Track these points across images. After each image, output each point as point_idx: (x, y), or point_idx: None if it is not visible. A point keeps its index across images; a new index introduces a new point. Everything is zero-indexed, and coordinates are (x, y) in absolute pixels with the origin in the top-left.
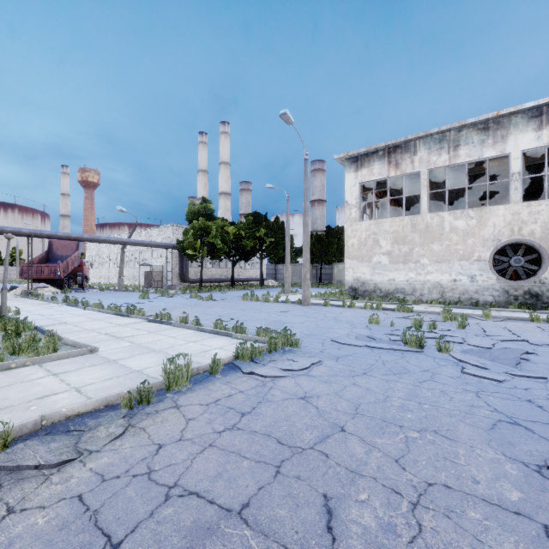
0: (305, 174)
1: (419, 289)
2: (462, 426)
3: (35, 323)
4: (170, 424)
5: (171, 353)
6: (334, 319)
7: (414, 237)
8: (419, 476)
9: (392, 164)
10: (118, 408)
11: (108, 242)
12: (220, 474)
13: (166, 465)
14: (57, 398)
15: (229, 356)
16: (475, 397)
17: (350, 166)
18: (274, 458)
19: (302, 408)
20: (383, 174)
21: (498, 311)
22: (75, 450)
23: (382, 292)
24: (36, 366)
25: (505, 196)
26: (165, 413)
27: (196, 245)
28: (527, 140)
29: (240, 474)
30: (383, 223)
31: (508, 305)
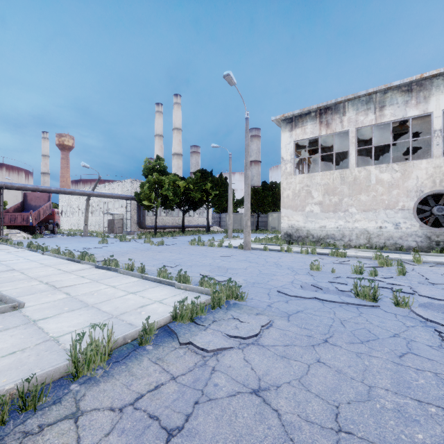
0: (246, 132)
1: (348, 235)
2: None
3: None
4: None
5: (104, 310)
6: (275, 264)
7: (343, 188)
8: None
9: (323, 124)
10: None
11: (73, 194)
12: None
13: None
14: None
15: (166, 316)
16: None
17: (285, 127)
18: None
19: (257, 418)
20: (315, 133)
21: (423, 256)
22: None
23: (314, 238)
24: None
25: (415, 156)
26: (50, 434)
27: (151, 197)
28: None
29: None
30: (315, 176)
31: (430, 250)
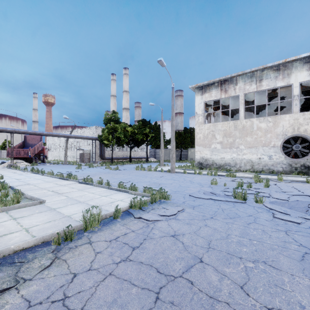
0: (172, 96)
1: (239, 163)
2: (282, 258)
3: (11, 184)
4: (84, 256)
5: (91, 204)
6: (189, 181)
7: (236, 133)
8: (260, 301)
9: (223, 90)
10: (51, 244)
11: (58, 136)
12: (116, 300)
13: (77, 292)
14: (11, 236)
15: (126, 206)
16: (285, 235)
17: (198, 92)
18: (154, 285)
19: (173, 244)
20: (217, 96)
21: (286, 176)
22: (14, 279)
23: (217, 165)
24: (4, 213)
25: (287, 110)
26: (81, 248)
27: (109, 138)
28: (303, 76)
29: (130, 300)
30: (217, 125)
31: (291, 173)
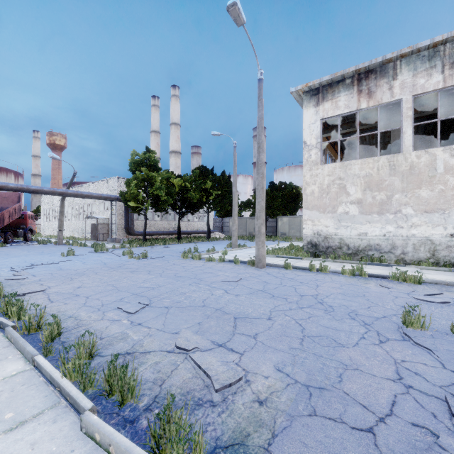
0: (260, 99)
1: (401, 246)
2: None
3: None
4: None
5: None
6: (318, 304)
7: (394, 181)
8: None
9: (363, 93)
10: None
11: (40, 192)
12: None
13: None
14: None
15: None
16: None
17: (309, 100)
18: None
19: None
20: (351, 106)
21: None
22: None
23: (350, 249)
24: None
25: None
26: None
27: (138, 197)
28: None
29: None
30: (351, 165)
31: None
